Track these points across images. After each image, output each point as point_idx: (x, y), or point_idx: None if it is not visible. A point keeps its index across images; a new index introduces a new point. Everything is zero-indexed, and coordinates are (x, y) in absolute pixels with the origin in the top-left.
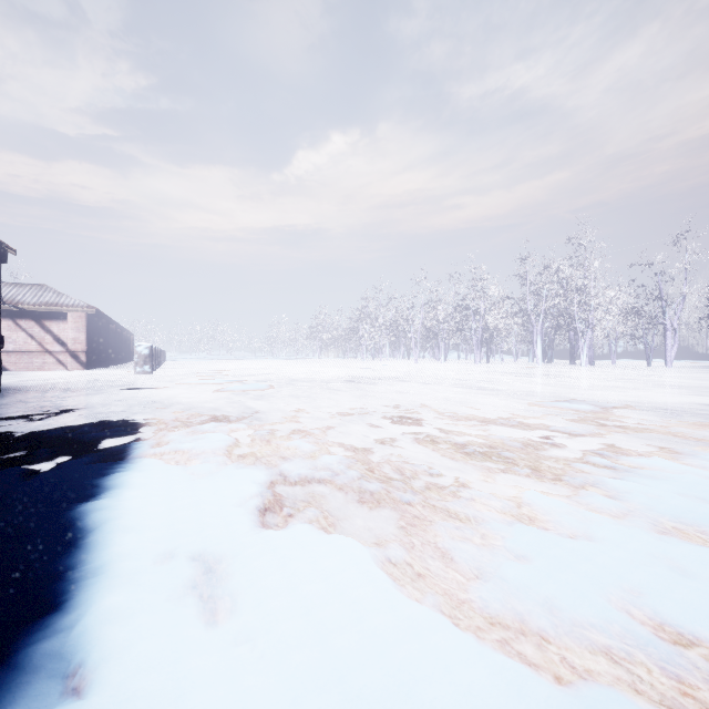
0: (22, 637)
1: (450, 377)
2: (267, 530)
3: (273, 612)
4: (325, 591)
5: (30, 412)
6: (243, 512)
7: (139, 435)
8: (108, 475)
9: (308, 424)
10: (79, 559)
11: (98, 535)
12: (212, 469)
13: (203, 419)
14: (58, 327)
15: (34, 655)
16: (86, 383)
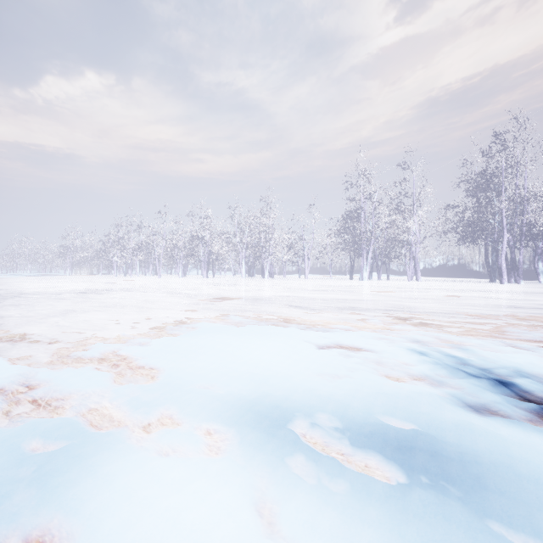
0: None
1: (171, 287)
2: None
3: None
4: None
5: None
6: None
7: None
8: None
9: (15, 320)
10: None
11: None
12: None
13: None
14: None
15: None
16: None
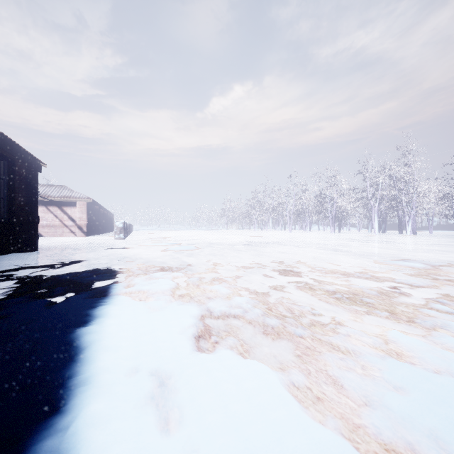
0: (34, 434)
1: (314, 242)
2: (201, 353)
3: (210, 426)
4: (249, 410)
5: (53, 263)
6: (184, 338)
7: (116, 279)
8: (96, 308)
9: (223, 274)
10: (75, 371)
11: (88, 353)
12: (162, 305)
13: (155, 269)
14: (70, 210)
15: (40, 452)
16: (86, 245)
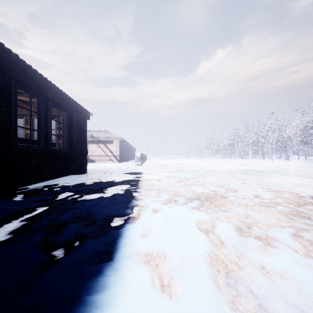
0: None
1: None
2: None
3: None
4: None
5: (89, 186)
6: None
7: (131, 215)
8: None
9: (257, 220)
10: None
11: None
12: None
13: (169, 201)
14: (110, 146)
15: None
16: (117, 169)
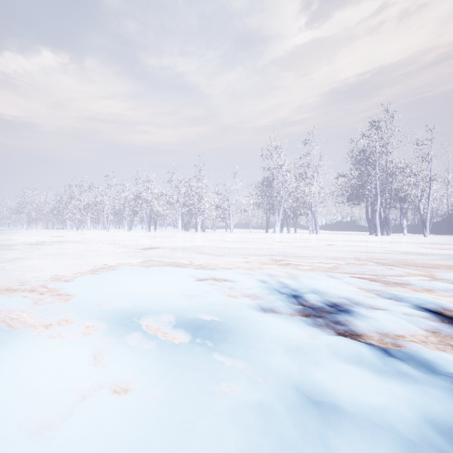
0: None
1: (114, 239)
2: None
3: None
4: None
5: None
6: None
7: None
8: None
9: None
10: None
11: None
12: None
13: None
14: None
15: None
16: None
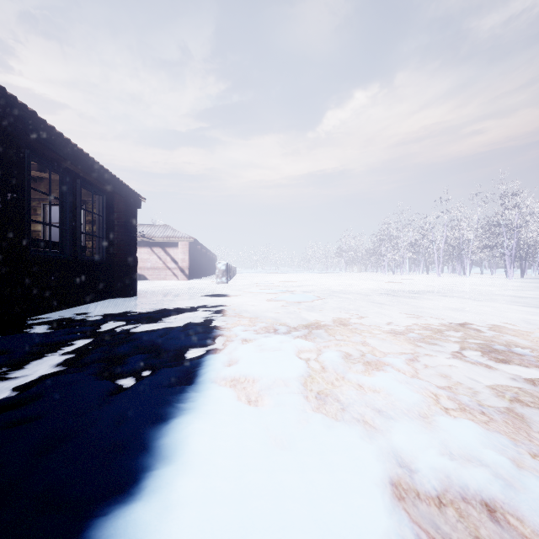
0: None
1: (494, 292)
2: None
3: None
4: None
5: (145, 313)
6: None
7: (213, 346)
8: (170, 424)
9: (376, 348)
10: None
11: None
12: (290, 425)
13: (267, 330)
14: (173, 251)
15: None
16: (186, 290)
